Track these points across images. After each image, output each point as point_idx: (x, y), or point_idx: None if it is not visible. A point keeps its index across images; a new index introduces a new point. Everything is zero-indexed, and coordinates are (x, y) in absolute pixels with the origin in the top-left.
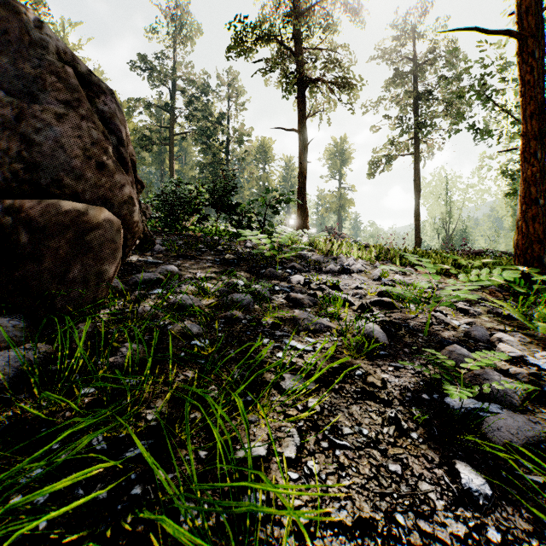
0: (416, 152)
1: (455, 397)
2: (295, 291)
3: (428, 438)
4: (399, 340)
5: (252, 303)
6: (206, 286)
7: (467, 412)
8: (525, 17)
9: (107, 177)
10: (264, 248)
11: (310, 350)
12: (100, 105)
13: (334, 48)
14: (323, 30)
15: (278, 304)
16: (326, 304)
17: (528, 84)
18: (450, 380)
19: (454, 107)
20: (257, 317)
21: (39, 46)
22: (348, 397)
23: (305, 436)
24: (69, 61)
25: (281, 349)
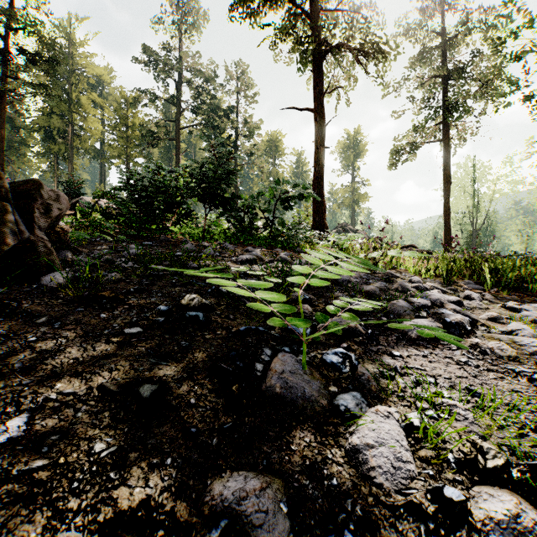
0: (446, 138)
1: None
2: None
3: None
4: None
5: None
6: None
7: None
8: None
9: None
10: (265, 308)
11: None
12: None
13: (357, 10)
14: None
15: None
16: None
17: None
18: None
19: (490, 86)
20: None
21: None
22: None
23: None
24: None
25: None
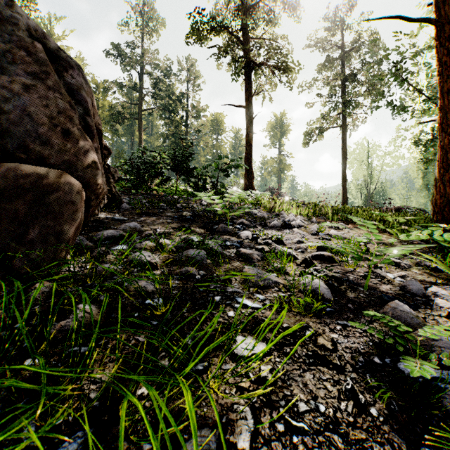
0: (343, 125)
1: (419, 373)
2: (244, 246)
3: (389, 414)
4: (342, 295)
5: (206, 258)
6: (164, 242)
7: (424, 382)
8: (442, 6)
9: (71, 143)
10: (217, 207)
11: (260, 307)
12: (68, 78)
13: (276, 37)
14: (266, 22)
15: (229, 259)
16: (273, 260)
17: (445, 64)
18: (402, 344)
19: (374, 88)
20: (209, 273)
21: (11, 24)
22: (300, 362)
23: (259, 415)
24: (39, 38)
25: (232, 307)
